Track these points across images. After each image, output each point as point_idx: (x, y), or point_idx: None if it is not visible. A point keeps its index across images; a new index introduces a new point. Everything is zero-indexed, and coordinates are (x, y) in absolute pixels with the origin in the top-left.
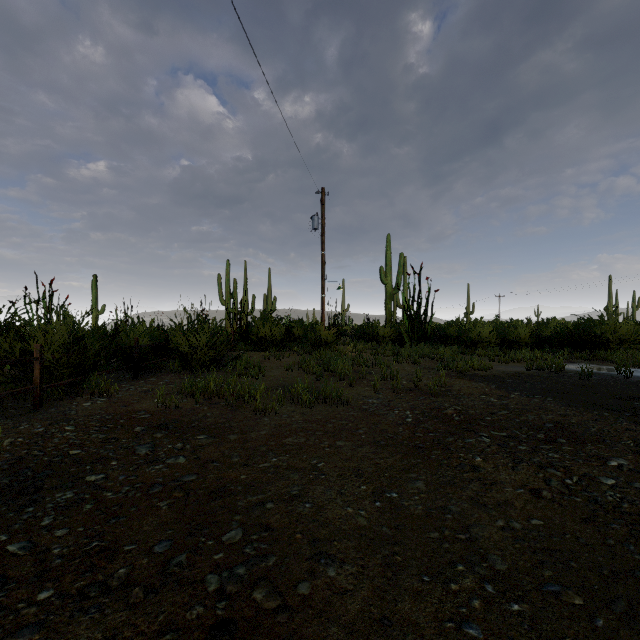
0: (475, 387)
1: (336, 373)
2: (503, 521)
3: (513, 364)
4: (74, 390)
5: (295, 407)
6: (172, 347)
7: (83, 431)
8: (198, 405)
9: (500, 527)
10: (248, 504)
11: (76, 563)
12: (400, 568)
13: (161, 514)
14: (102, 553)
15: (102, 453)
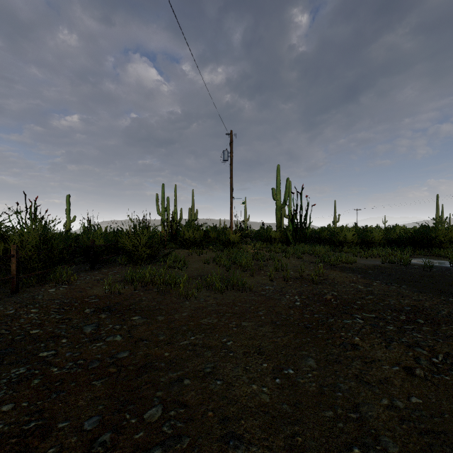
0: (345, 277)
1: (241, 265)
2: (387, 400)
3: (371, 259)
4: (44, 279)
5: (210, 293)
6: (120, 246)
7: (44, 313)
8: (136, 291)
9: (385, 406)
10: (169, 380)
11: (12, 442)
12: (301, 450)
13: (95, 389)
14: (37, 432)
15: (56, 332)
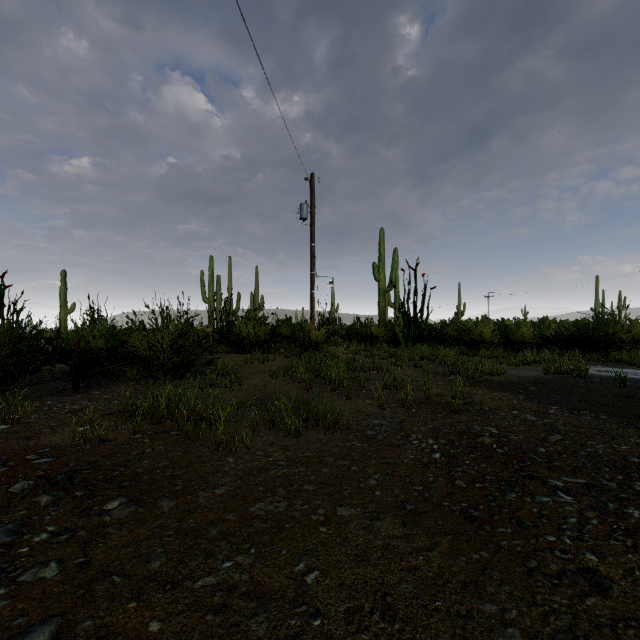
0: (499, 399)
1: (329, 380)
2: None
3: (524, 367)
4: None
5: (275, 436)
6: (129, 350)
7: None
8: (137, 435)
9: None
10: None
11: None
12: None
13: None
14: None
15: None
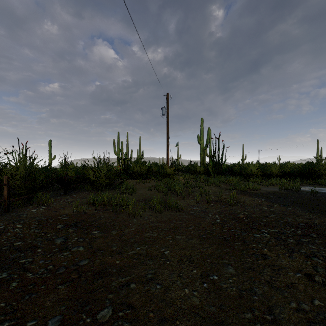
0: (253, 200)
1: (175, 191)
2: (295, 303)
3: (270, 186)
4: (29, 201)
5: (152, 212)
6: (86, 177)
7: (26, 228)
8: (97, 211)
9: (294, 309)
10: (118, 284)
11: None
12: None
13: (60, 292)
14: None
15: (34, 243)
